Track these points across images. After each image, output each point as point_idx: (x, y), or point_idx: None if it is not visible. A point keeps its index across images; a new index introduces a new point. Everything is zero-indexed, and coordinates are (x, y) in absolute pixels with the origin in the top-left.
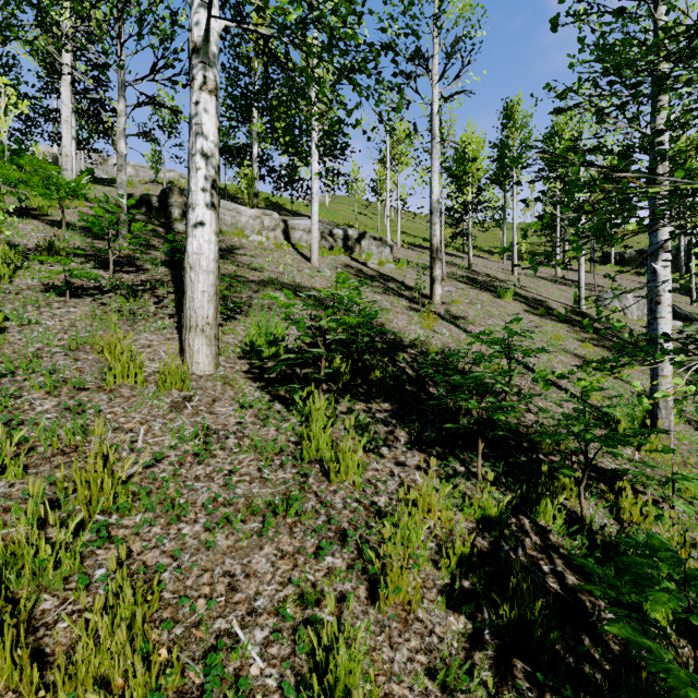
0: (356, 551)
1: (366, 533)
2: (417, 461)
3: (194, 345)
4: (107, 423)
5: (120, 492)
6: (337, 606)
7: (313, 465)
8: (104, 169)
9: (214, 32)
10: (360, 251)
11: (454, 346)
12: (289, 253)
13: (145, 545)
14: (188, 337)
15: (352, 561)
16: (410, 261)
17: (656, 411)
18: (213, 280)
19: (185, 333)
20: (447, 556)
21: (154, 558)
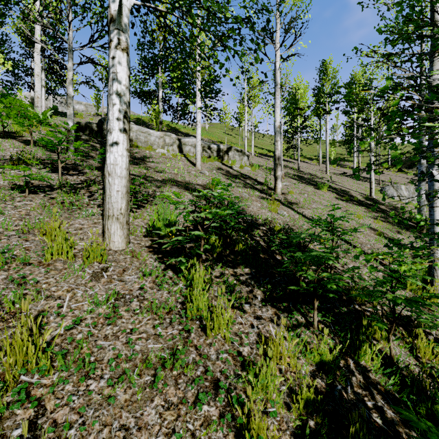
0: (226, 398)
1: (234, 381)
2: (270, 315)
3: (111, 229)
4: (41, 292)
5: (41, 356)
6: None
7: (194, 321)
8: (66, 107)
9: (125, 7)
10: (228, 159)
11: (291, 223)
12: (182, 160)
13: (57, 404)
14: (107, 223)
15: (223, 408)
16: (260, 165)
17: (432, 271)
18: (125, 183)
19: (105, 220)
20: (296, 398)
21: (64, 416)
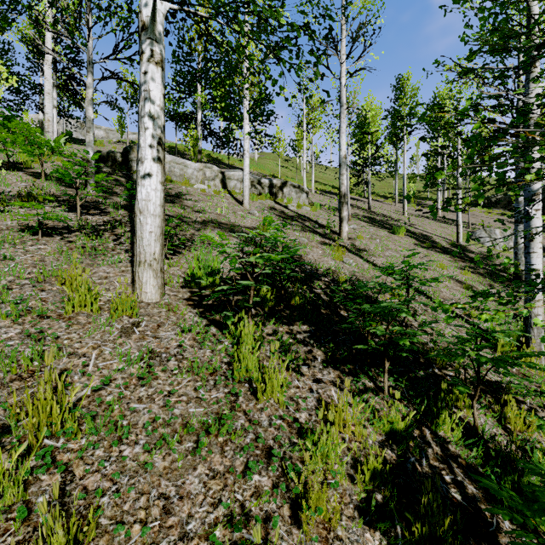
0: (280, 468)
1: (290, 450)
2: (332, 378)
3: (143, 277)
4: (63, 349)
5: (67, 418)
6: (263, 527)
7: (243, 384)
8: (81, 132)
9: (160, 13)
10: (282, 196)
11: (359, 274)
12: (226, 198)
13: (87, 470)
14: (137, 271)
15: (277, 478)
16: (322, 204)
17: (529, 330)
18: (159, 222)
19: (136, 267)
20: (361, 470)
21: (95, 483)
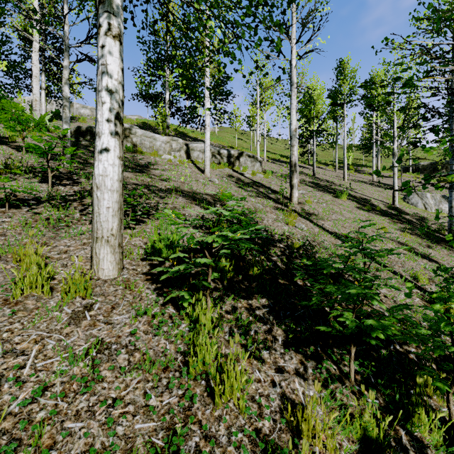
0: None
1: None
2: (294, 365)
3: (100, 253)
4: None
5: None
6: None
7: (199, 381)
8: (71, 111)
9: None
10: (239, 165)
11: (311, 239)
12: (189, 167)
13: None
14: (94, 247)
15: None
16: (273, 171)
17: None
18: (117, 198)
19: (93, 243)
20: None
21: None
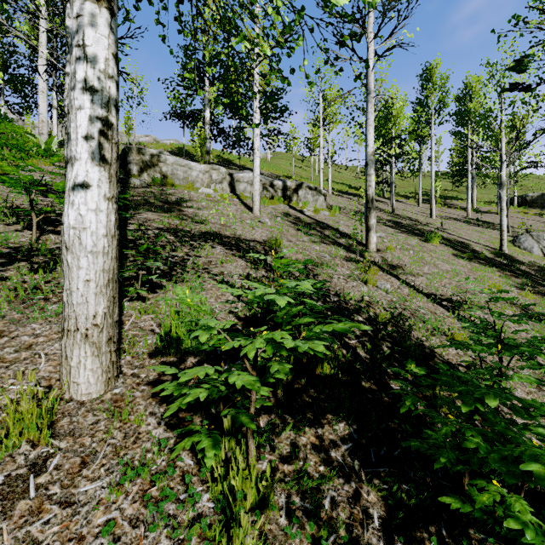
0: None
1: None
2: None
3: (75, 356)
4: None
5: None
6: None
7: None
8: None
9: None
10: (297, 200)
11: (400, 305)
12: (233, 204)
13: None
14: (66, 345)
15: None
16: (341, 207)
17: None
18: (103, 264)
19: (64, 338)
20: None
21: None
